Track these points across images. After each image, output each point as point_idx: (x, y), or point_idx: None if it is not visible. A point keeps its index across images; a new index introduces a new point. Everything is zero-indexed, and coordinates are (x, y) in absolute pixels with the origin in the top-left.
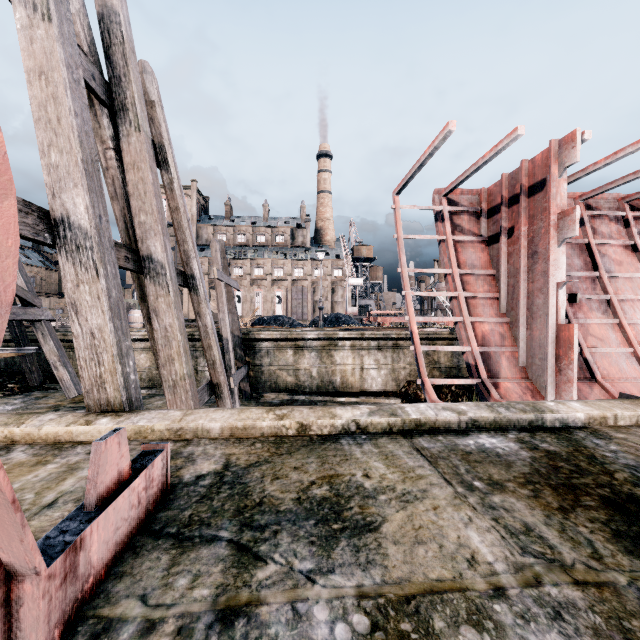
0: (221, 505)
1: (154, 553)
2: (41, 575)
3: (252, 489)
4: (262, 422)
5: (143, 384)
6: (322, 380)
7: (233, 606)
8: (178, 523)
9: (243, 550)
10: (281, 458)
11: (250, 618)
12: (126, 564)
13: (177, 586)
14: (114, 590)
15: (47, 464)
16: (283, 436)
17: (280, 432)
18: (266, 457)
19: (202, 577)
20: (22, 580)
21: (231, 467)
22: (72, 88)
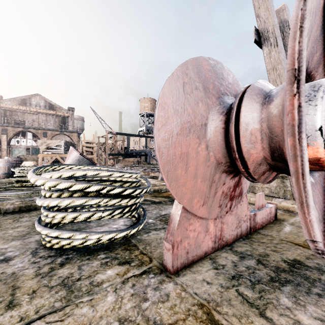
0: None
1: None
2: None
3: None
4: None
5: (272, 194)
6: None
7: None
8: None
9: None
10: None
11: None
12: None
13: None
14: None
15: (295, 217)
16: None
17: None
18: None
19: None
20: None
21: None
22: (285, 68)
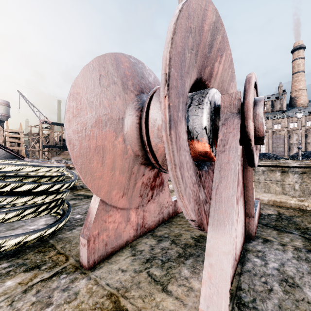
0: (286, 224)
1: (268, 229)
2: (254, 218)
3: (299, 223)
4: (290, 201)
5: None
6: (303, 192)
7: None
8: (271, 225)
9: (308, 239)
10: (308, 217)
11: None
12: (260, 229)
13: (285, 239)
14: (262, 233)
15: None
16: (303, 209)
17: (301, 207)
18: (299, 215)
19: (294, 240)
20: (249, 218)
21: (282, 214)
22: None
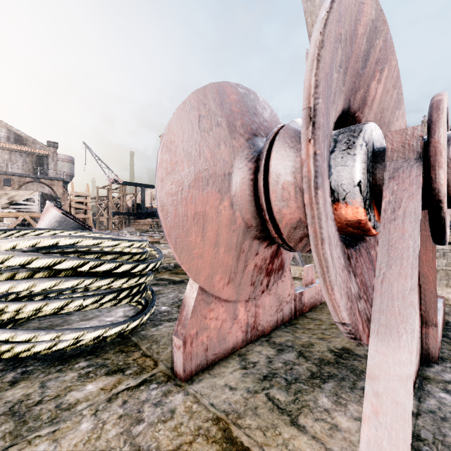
0: None
1: None
2: (437, 328)
3: None
4: None
5: None
6: None
7: None
8: None
9: None
10: None
11: None
12: (448, 346)
13: None
14: None
15: None
16: None
17: None
18: None
19: None
20: (427, 327)
21: None
22: None
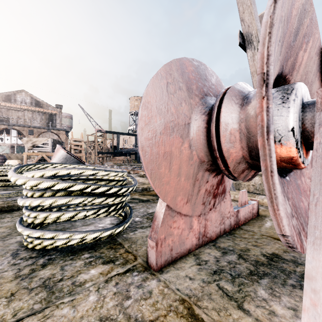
0: None
1: None
2: None
3: None
4: None
5: (257, 192)
6: None
7: None
8: None
9: None
10: None
11: None
12: None
13: None
14: None
15: None
16: None
17: None
18: None
19: None
20: None
21: None
22: None
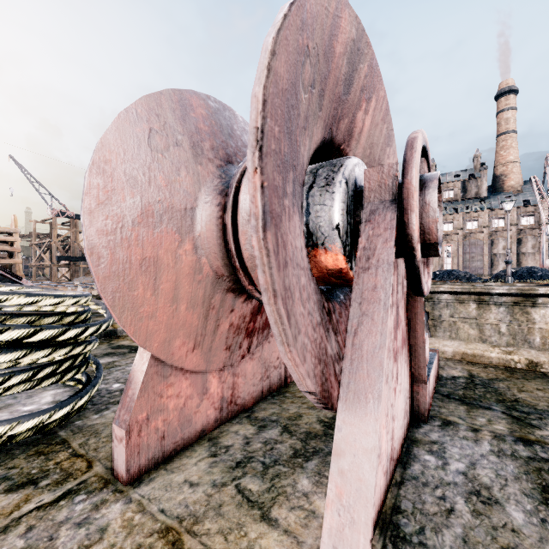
0: (483, 394)
1: (452, 403)
2: (426, 385)
3: (503, 392)
4: (490, 353)
5: None
6: (514, 337)
7: (526, 439)
8: (457, 395)
9: (517, 419)
10: (519, 380)
11: (543, 447)
12: (438, 403)
13: (479, 420)
14: (440, 411)
15: None
16: (512, 367)
17: (508, 364)
18: (503, 377)
19: (494, 421)
20: (418, 385)
21: (475, 377)
22: None
